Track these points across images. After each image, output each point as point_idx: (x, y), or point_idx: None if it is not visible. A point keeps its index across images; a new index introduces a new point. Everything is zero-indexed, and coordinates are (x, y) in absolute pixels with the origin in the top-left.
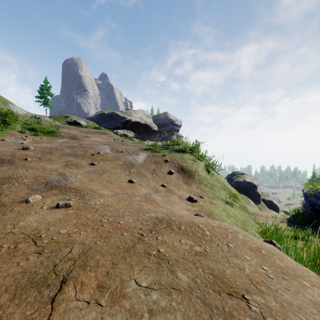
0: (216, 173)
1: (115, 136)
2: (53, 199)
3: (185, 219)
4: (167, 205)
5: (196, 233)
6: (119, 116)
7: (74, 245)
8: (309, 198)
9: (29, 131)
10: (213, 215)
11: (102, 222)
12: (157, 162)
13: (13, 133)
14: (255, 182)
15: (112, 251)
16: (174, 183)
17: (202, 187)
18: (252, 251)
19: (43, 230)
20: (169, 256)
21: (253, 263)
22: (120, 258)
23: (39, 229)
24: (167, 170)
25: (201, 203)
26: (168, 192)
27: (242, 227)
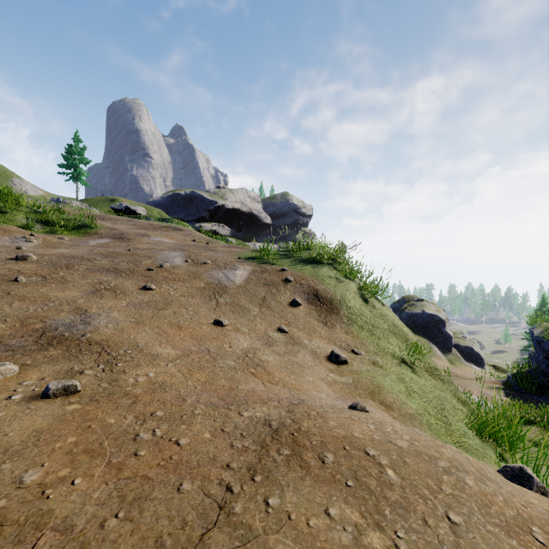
0: (378, 302)
1: (196, 234)
2: (43, 373)
3: (332, 428)
4: (289, 375)
5: (363, 477)
6: (204, 200)
7: (41, 537)
8: (545, 346)
9: (40, 225)
10: (381, 393)
11: (138, 442)
12: (269, 282)
13: (8, 228)
14: (442, 314)
15: None
16: (302, 324)
17: (354, 331)
18: (511, 534)
19: None
20: None
21: None
22: None
23: None
24: (288, 299)
25: (356, 365)
26: (290, 344)
27: (439, 417)
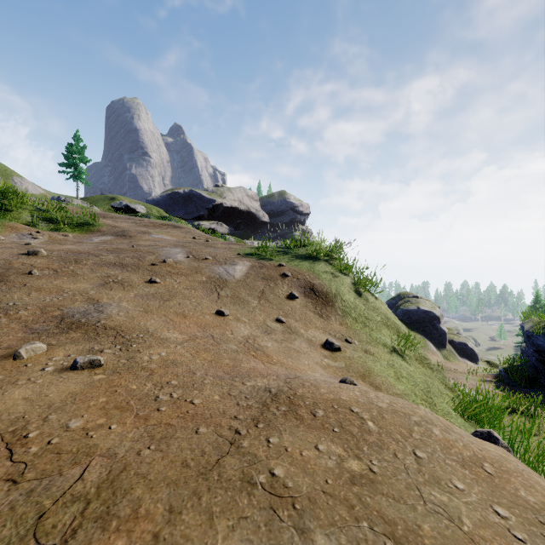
0: (372, 296)
1: (196, 231)
2: (68, 351)
3: (323, 393)
4: (286, 358)
5: (348, 426)
6: (202, 198)
7: (92, 460)
8: (534, 340)
9: (44, 222)
10: (371, 376)
11: (159, 402)
12: (268, 277)
13: (15, 226)
14: (436, 311)
15: (171, 474)
16: (299, 316)
17: (348, 323)
18: (465, 466)
19: (34, 421)
20: (294, 488)
21: (474, 500)
22: (188, 495)
23: (27, 419)
24: (285, 292)
25: (349, 352)
26: (288, 333)
27: (424, 398)
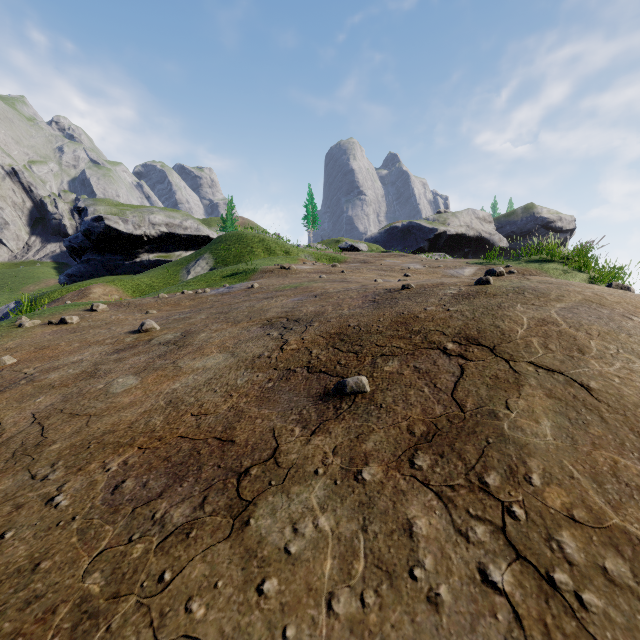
0: None
1: (421, 257)
2: None
3: None
4: None
5: None
6: (422, 229)
7: None
8: None
9: (311, 259)
10: None
11: None
12: None
13: (304, 259)
14: None
15: None
16: None
17: None
18: None
19: None
20: None
21: None
22: None
23: None
24: None
25: None
26: None
27: None
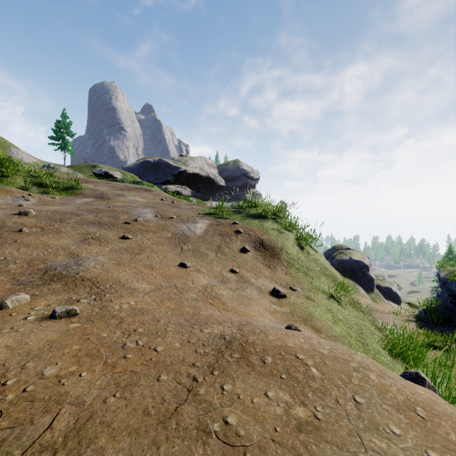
0: (312, 250)
1: (163, 194)
2: (49, 301)
3: (271, 340)
4: (239, 305)
5: (294, 372)
6: (169, 166)
7: (62, 408)
8: (449, 286)
9: (35, 187)
10: (312, 320)
11: (126, 349)
12: (224, 233)
13: (10, 190)
14: (366, 260)
15: (133, 423)
16: (250, 267)
17: (292, 273)
18: (400, 411)
19: (13, 368)
20: (246, 437)
21: (410, 446)
22: (148, 445)
23: (7, 367)
24: (239, 246)
25: (293, 299)
26: (241, 282)
27: (358, 339)
